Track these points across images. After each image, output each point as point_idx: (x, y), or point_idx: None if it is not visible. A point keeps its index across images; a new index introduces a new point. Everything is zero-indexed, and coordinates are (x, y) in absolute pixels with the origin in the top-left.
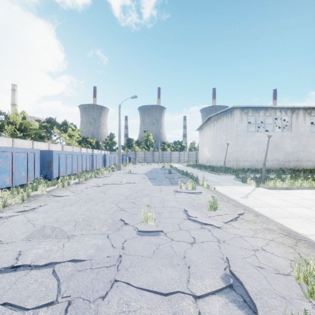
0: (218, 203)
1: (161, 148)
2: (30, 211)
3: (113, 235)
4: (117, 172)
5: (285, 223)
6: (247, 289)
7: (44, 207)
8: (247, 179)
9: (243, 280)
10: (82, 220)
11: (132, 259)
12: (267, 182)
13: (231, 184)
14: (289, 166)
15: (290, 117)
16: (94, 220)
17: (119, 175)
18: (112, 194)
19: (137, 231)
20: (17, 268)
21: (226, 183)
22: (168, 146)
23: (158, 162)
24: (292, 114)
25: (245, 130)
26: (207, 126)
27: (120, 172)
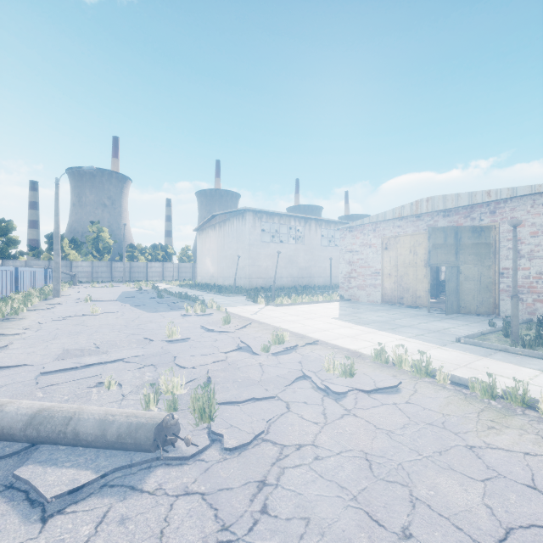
0: (231, 320)
1: (128, 256)
2: (2, 349)
3: (148, 347)
4: (57, 300)
5: (278, 325)
6: (248, 345)
7: (17, 345)
8: (258, 298)
9: (247, 343)
10: (102, 343)
11: (177, 351)
12: (275, 300)
13: (242, 305)
14: (303, 283)
15: (304, 227)
16: (115, 342)
17: (72, 305)
18: (99, 325)
19: (167, 342)
20: (89, 368)
21: (237, 304)
22: (141, 252)
23: (122, 281)
24: (305, 225)
25: (259, 239)
26: (211, 227)
27: (64, 300)
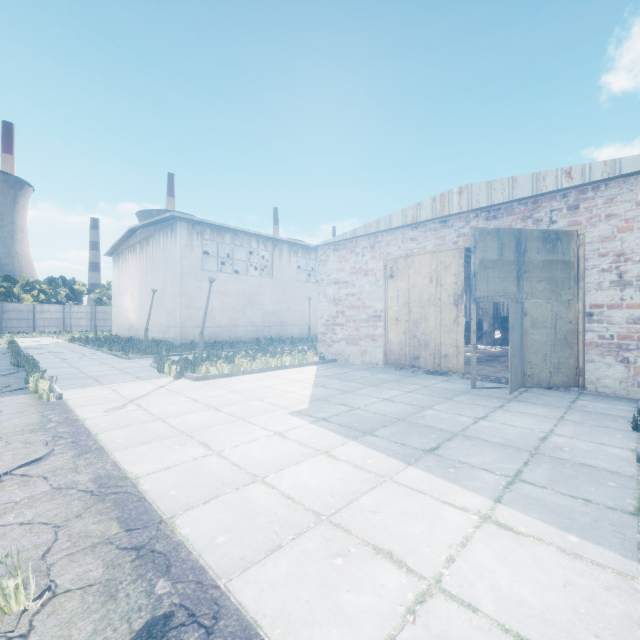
0: (13, 439)
1: None
2: None
3: None
4: None
5: (131, 456)
6: None
7: None
8: (165, 364)
9: None
10: None
11: None
12: (199, 367)
13: (127, 380)
14: (270, 334)
15: (272, 253)
16: None
17: None
18: None
19: None
20: None
21: (117, 379)
22: (25, 289)
23: None
24: (274, 250)
25: (199, 266)
26: (130, 248)
27: None
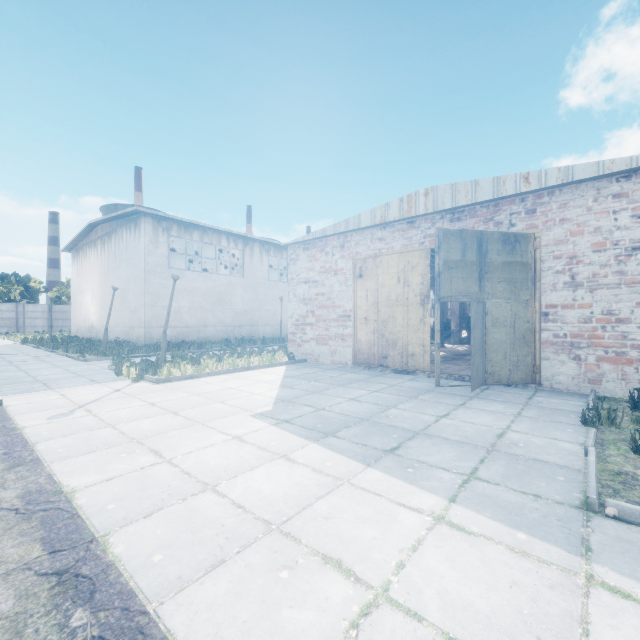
0: None
1: None
2: None
3: None
4: None
5: (70, 468)
6: None
7: None
8: (124, 366)
9: None
10: None
11: None
12: (161, 369)
13: (81, 383)
14: (241, 334)
15: (243, 252)
16: None
17: None
18: None
19: None
20: None
21: (69, 382)
22: None
23: None
24: (244, 248)
25: (165, 263)
26: (91, 244)
27: None
